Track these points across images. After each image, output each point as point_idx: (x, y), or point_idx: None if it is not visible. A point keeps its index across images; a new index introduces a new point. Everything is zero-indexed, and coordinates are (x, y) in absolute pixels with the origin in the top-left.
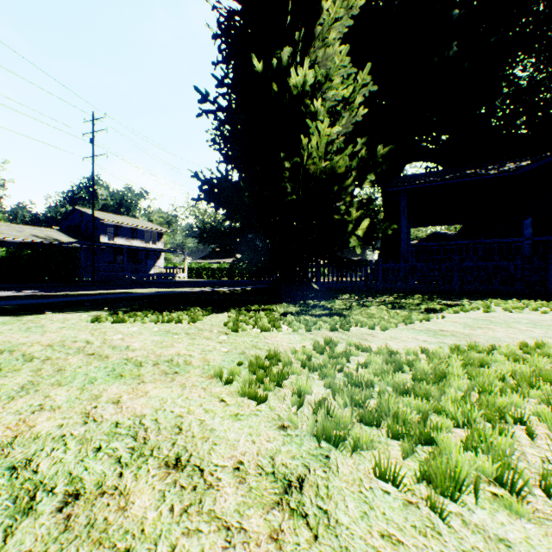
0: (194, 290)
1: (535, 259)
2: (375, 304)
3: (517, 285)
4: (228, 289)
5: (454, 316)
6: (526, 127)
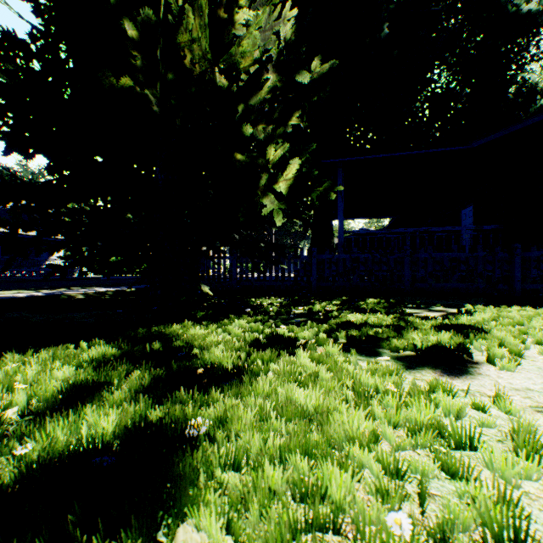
0: (14, 294)
1: (498, 249)
2: (312, 329)
3: (479, 282)
4: (87, 291)
5: (540, 386)
6: (442, 130)
